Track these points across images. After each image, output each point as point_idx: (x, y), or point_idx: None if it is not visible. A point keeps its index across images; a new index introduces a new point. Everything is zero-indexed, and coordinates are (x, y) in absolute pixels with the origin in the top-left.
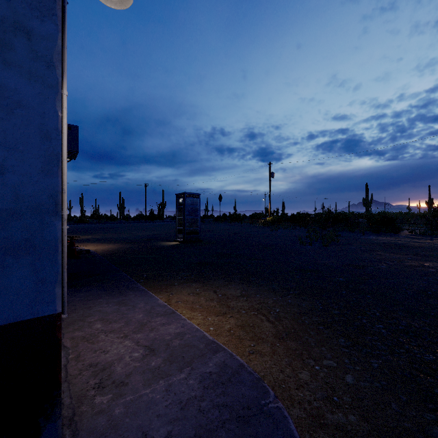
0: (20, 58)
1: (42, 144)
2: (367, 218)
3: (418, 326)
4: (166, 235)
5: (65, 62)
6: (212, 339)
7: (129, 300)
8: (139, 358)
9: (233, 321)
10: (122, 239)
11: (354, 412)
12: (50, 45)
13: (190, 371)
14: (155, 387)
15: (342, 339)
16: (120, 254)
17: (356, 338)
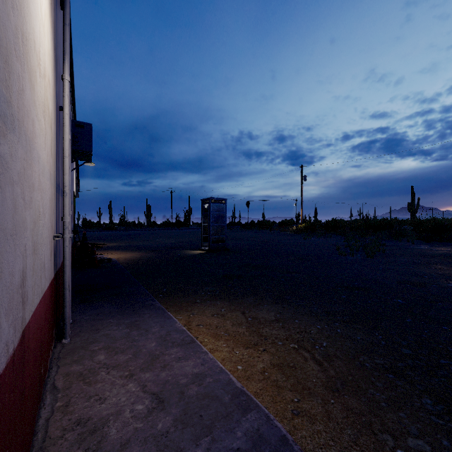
0: None
1: None
2: (414, 225)
3: None
4: (191, 243)
5: (66, 42)
6: (241, 388)
7: (142, 322)
8: (142, 414)
9: (267, 358)
10: (146, 247)
11: None
12: None
13: (210, 445)
14: None
15: (427, 400)
16: (142, 263)
17: (449, 399)
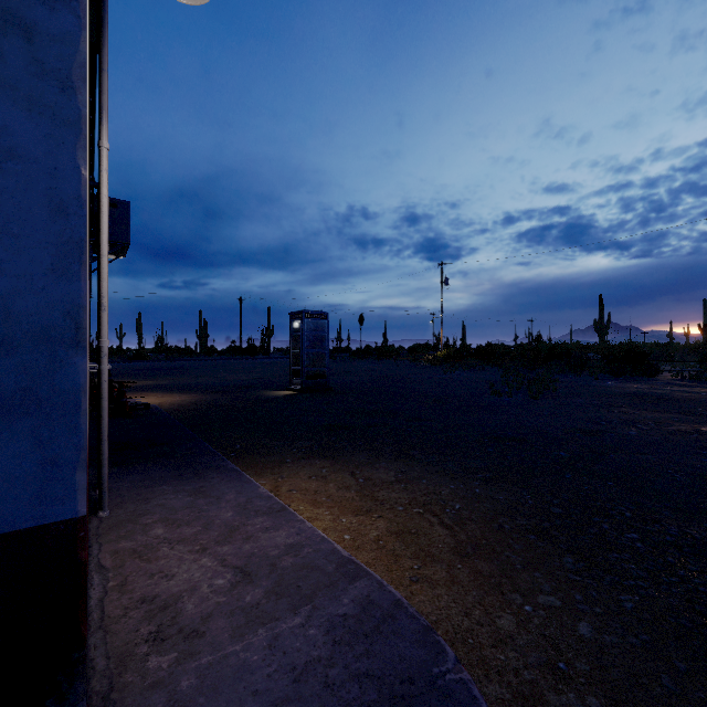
0: (13, 73)
1: (53, 224)
2: (602, 352)
3: (699, 537)
4: (274, 380)
5: (105, 95)
6: (348, 556)
7: (210, 488)
8: (224, 588)
9: (382, 525)
10: (203, 387)
11: (595, 691)
12: (67, 52)
13: (311, 613)
14: (250, 640)
15: (569, 558)
16: (199, 410)
17: (592, 556)
